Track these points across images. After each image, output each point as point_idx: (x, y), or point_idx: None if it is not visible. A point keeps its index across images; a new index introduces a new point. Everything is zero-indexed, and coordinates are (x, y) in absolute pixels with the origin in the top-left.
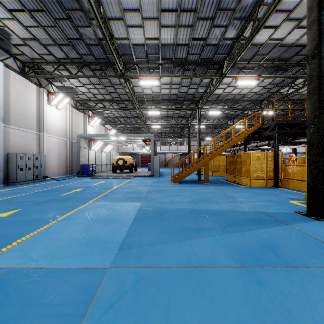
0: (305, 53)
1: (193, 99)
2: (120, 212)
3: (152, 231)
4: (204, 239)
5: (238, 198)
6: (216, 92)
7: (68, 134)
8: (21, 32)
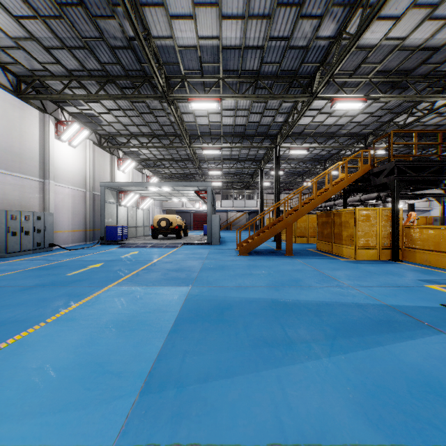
0: (435, 62)
1: (268, 133)
2: (154, 306)
3: (205, 346)
4: (301, 366)
5: (343, 280)
6: (301, 122)
7: (87, 183)
8: (10, 27)
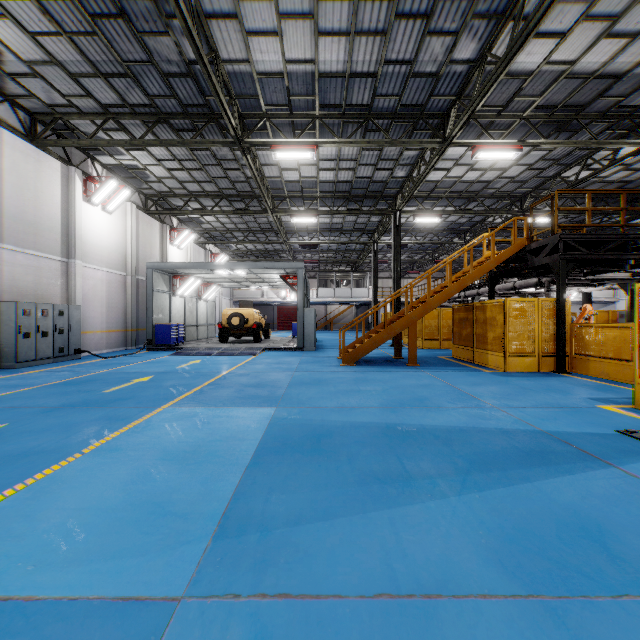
0: (618, 94)
1: (384, 192)
2: (226, 432)
3: (297, 482)
4: (422, 507)
5: (485, 399)
6: (431, 177)
7: (128, 263)
8: (23, 47)
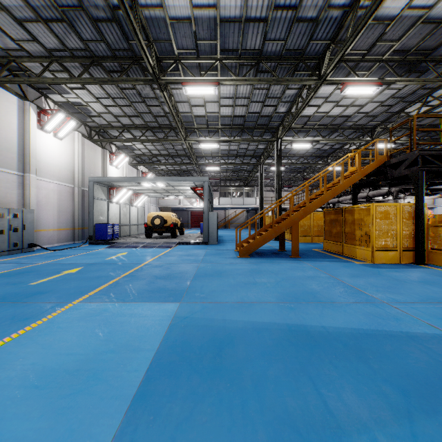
0: None
1: (269, 125)
2: (123, 338)
3: (189, 440)
4: None
5: (371, 292)
6: (305, 112)
7: (75, 178)
8: None
